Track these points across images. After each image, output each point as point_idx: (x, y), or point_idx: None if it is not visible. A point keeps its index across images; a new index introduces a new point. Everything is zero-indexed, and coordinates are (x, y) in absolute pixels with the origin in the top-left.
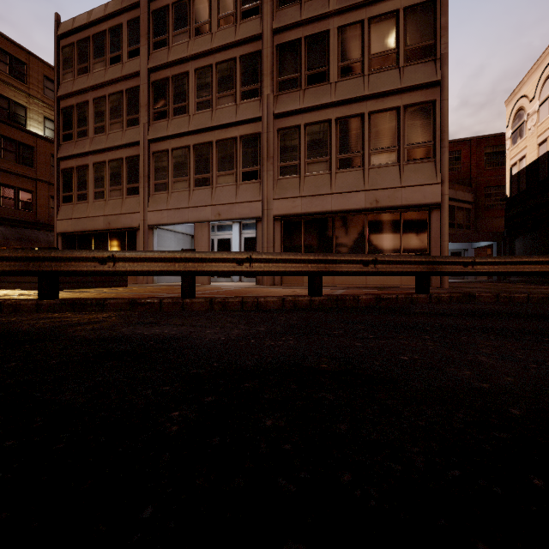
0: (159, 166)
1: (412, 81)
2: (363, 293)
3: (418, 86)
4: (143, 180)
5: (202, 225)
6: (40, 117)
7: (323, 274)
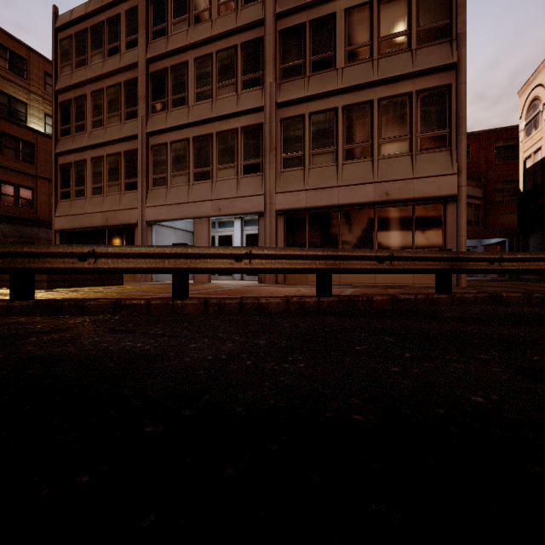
0: (157, 160)
1: (425, 65)
2: (376, 293)
3: (432, 69)
4: (141, 175)
5: (202, 220)
6: (41, 113)
7: (333, 271)
